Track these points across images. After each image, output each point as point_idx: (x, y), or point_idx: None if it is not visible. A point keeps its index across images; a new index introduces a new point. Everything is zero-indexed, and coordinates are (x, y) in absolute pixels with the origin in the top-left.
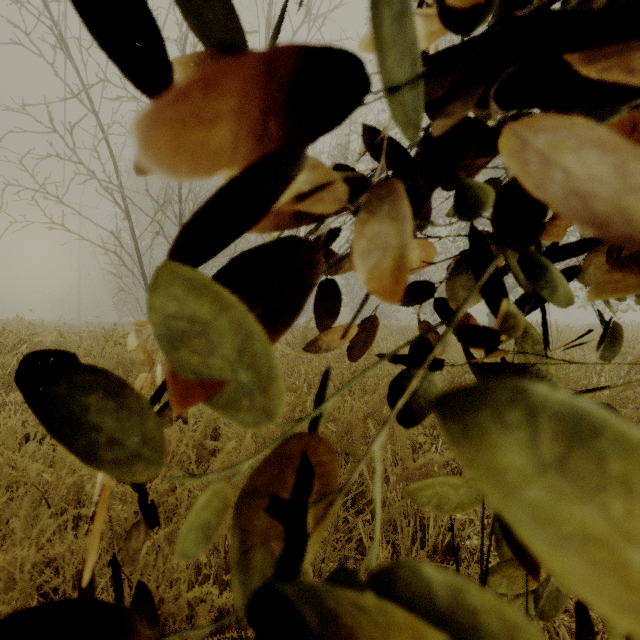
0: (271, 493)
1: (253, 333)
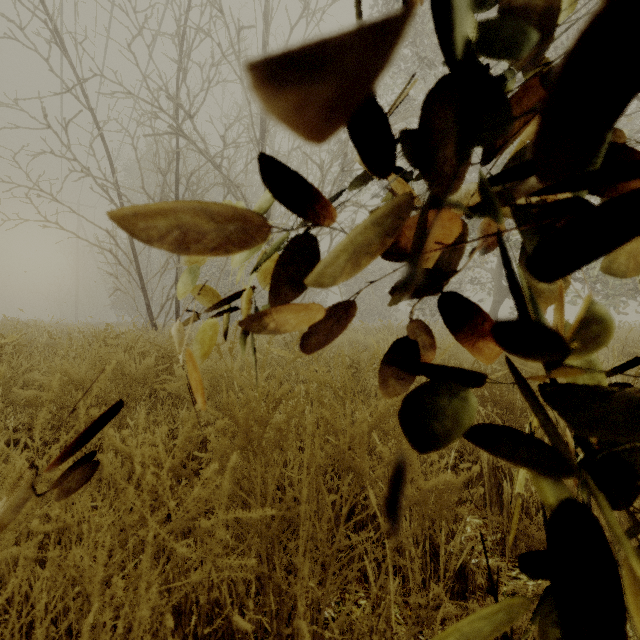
0: None
1: None
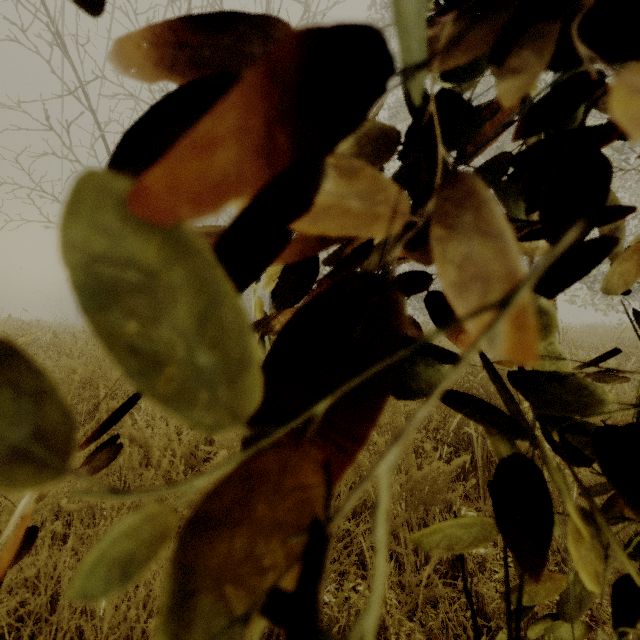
0: (252, 552)
1: (224, 332)
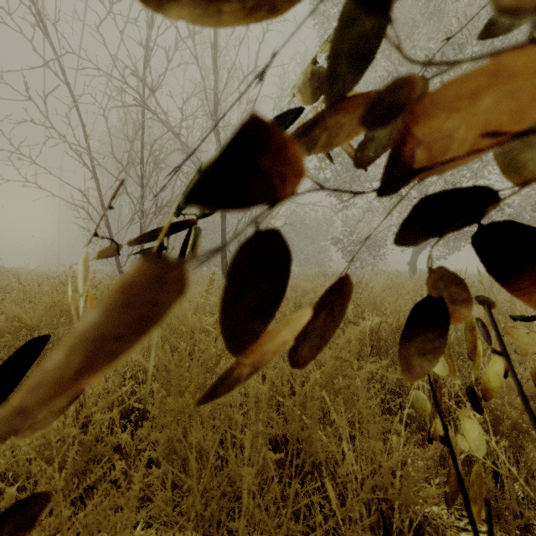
0: None
1: None
